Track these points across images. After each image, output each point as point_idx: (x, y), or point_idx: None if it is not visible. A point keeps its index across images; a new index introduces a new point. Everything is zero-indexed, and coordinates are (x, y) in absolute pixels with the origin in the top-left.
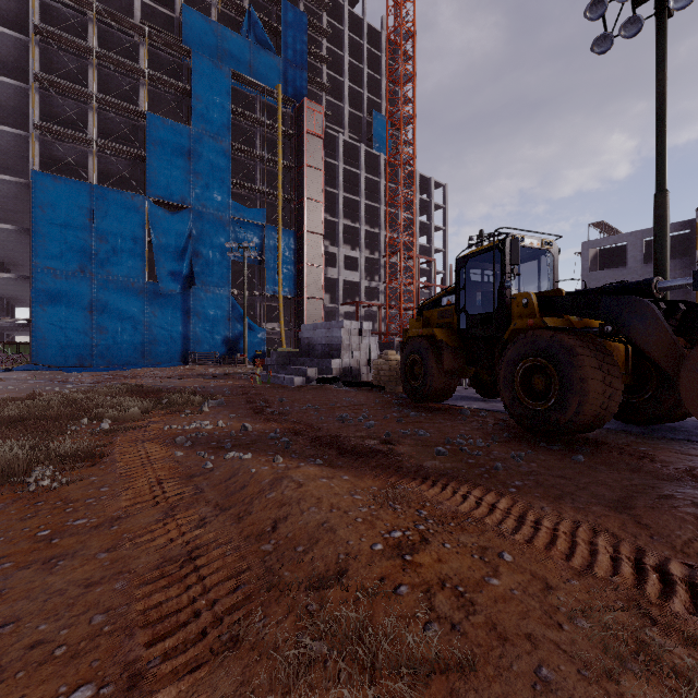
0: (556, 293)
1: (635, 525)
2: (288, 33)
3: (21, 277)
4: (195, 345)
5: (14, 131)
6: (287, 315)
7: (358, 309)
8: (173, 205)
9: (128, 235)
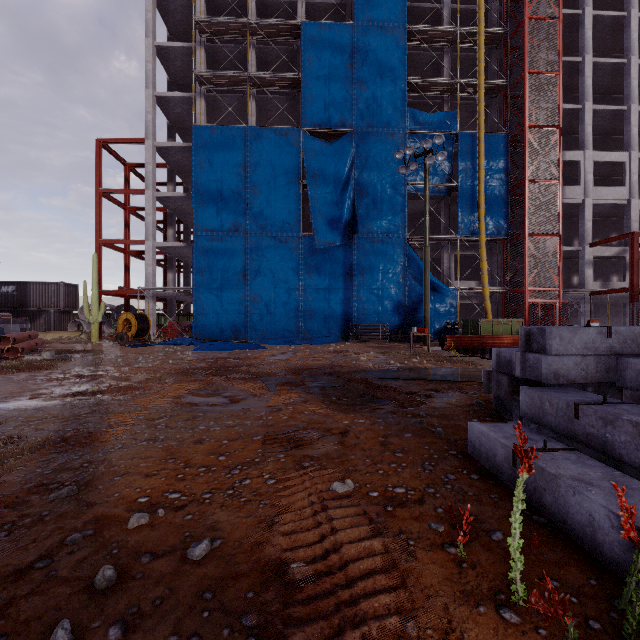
0: None
1: None
2: None
3: (191, 245)
4: (358, 314)
5: (186, 95)
6: (491, 268)
7: (635, 246)
8: (333, 134)
9: (281, 180)
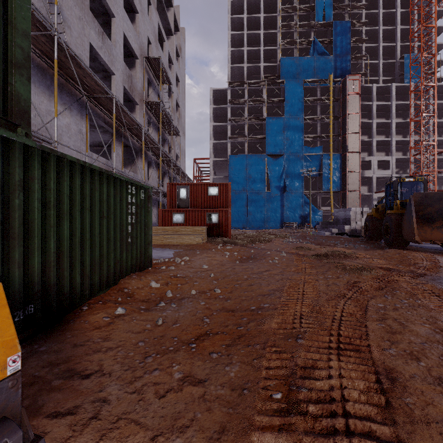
0: (406, 201)
1: (364, 251)
2: (337, 39)
3: None
4: (286, 219)
5: (223, 141)
6: (336, 202)
7: None
8: (276, 155)
9: (259, 172)
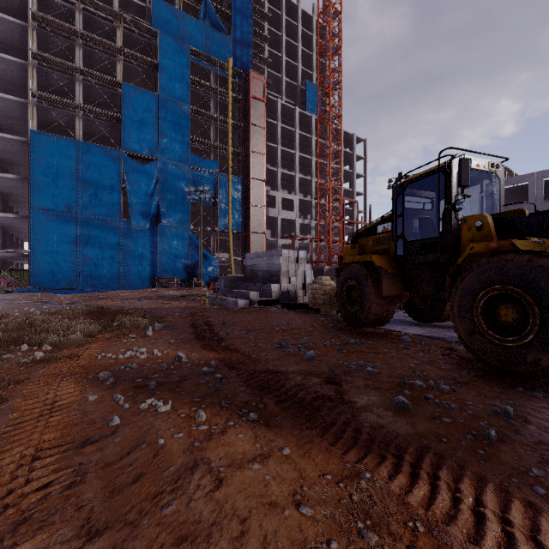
0: (517, 214)
1: None
2: (237, 17)
3: (22, 217)
4: (161, 271)
5: (16, 99)
6: (236, 247)
7: (293, 241)
8: (144, 158)
9: (106, 182)
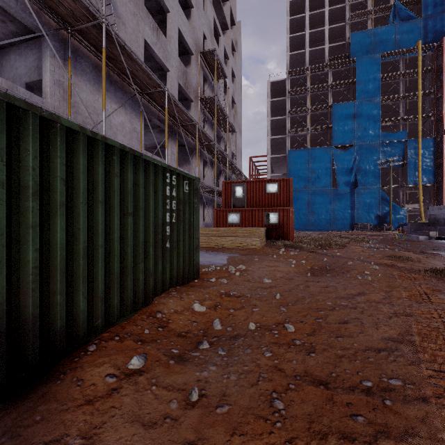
0: None
1: None
2: None
3: None
4: (357, 219)
5: (282, 136)
6: (426, 198)
7: None
8: (345, 146)
9: (323, 167)
